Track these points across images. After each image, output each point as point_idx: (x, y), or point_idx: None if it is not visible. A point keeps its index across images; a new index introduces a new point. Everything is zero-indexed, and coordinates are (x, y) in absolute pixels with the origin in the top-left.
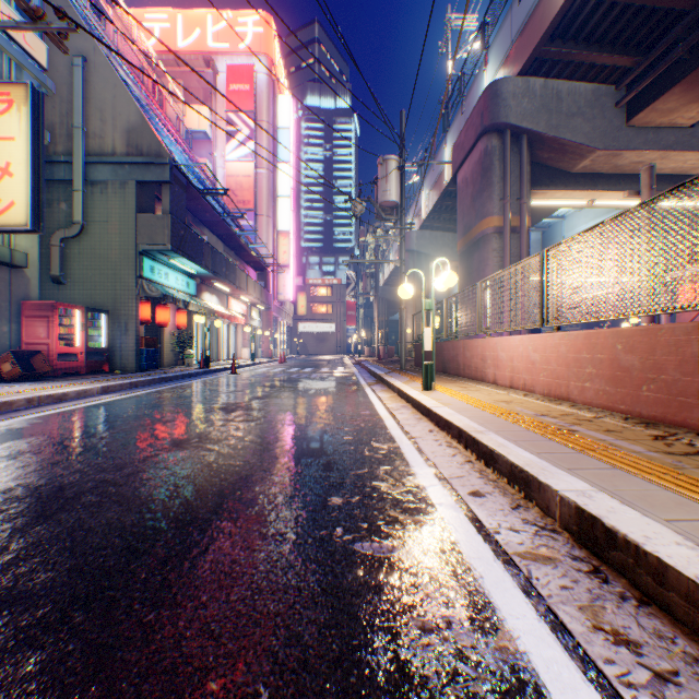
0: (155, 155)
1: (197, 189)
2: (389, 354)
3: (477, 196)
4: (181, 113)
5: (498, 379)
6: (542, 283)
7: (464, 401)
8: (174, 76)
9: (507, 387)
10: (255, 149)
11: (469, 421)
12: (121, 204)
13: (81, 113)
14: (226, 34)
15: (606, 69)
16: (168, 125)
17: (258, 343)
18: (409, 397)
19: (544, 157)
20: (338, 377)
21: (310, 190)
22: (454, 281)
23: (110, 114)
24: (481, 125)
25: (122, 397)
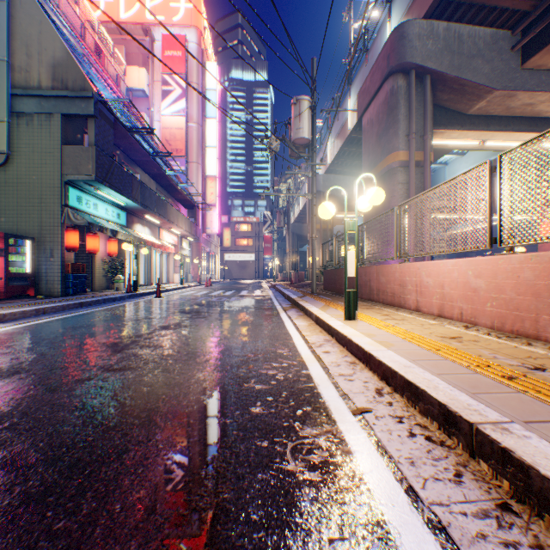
0: (80, 89)
1: (125, 127)
2: (299, 279)
3: (383, 133)
4: (123, 73)
5: (422, 306)
6: (490, 196)
7: (405, 338)
8: (117, 43)
9: (435, 315)
10: (186, 106)
11: (448, 386)
12: (47, 136)
13: (6, 46)
14: (162, 8)
15: (504, 14)
16: (106, 77)
17: (188, 269)
18: (331, 328)
19: (444, 99)
20: (254, 300)
21: (226, 115)
22: (382, 198)
23: (36, 49)
24: (387, 66)
25: (15, 326)
